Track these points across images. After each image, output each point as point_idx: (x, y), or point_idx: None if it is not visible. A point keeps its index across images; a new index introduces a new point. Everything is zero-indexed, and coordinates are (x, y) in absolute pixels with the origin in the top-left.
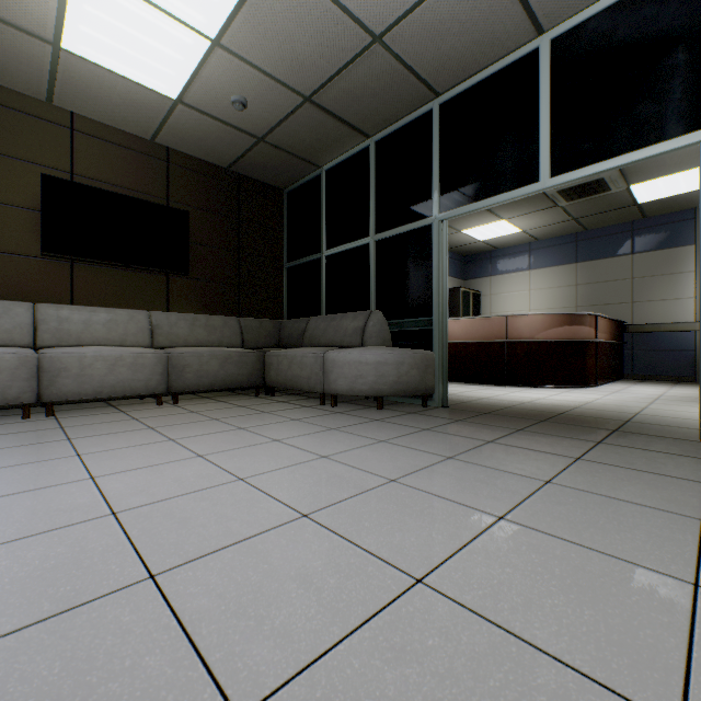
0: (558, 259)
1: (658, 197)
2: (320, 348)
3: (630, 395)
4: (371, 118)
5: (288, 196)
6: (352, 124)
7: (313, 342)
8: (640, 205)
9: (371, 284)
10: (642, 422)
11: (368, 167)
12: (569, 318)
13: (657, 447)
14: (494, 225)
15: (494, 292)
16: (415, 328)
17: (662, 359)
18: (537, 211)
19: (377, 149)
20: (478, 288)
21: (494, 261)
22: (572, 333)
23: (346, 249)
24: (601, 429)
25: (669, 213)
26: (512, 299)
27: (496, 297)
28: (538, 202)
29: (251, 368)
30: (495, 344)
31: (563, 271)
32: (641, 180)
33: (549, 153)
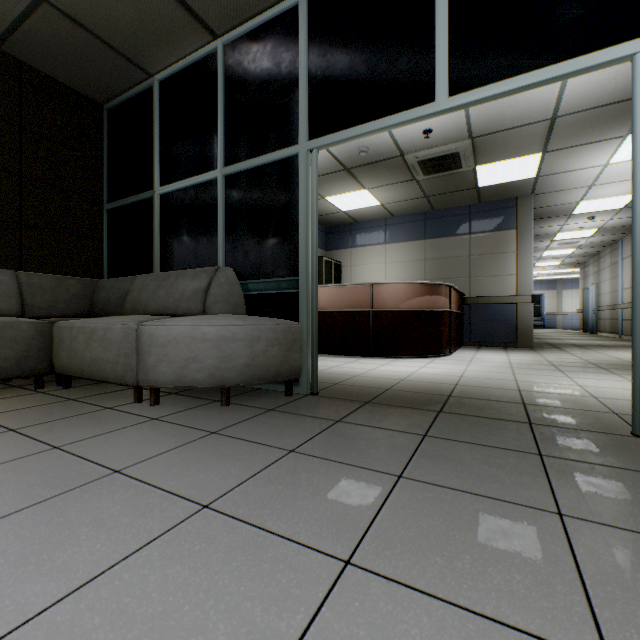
0: (410, 235)
1: (494, 183)
2: (138, 317)
3: (487, 364)
4: (217, 1)
5: (110, 114)
6: (189, 4)
7: (138, 308)
8: (479, 189)
9: (219, 232)
10: (539, 403)
11: (215, 78)
12: (429, 287)
13: (613, 457)
14: (357, 194)
15: (354, 264)
16: (277, 290)
17: (492, 328)
18: (396, 184)
19: (227, 55)
20: (339, 259)
21: (354, 233)
22: (432, 303)
23: (186, 185)
24: (516, 423)
25: (498, 200)
26: (370, 271)
27: (356, 268)
28: (399, 172)
29: (24, 347)
30: (361, 313)
31: (414, 246)
32: (487, 161)
33: (447, 65)
